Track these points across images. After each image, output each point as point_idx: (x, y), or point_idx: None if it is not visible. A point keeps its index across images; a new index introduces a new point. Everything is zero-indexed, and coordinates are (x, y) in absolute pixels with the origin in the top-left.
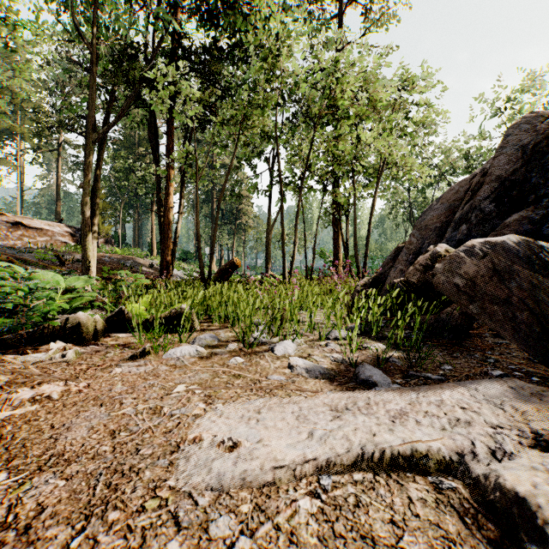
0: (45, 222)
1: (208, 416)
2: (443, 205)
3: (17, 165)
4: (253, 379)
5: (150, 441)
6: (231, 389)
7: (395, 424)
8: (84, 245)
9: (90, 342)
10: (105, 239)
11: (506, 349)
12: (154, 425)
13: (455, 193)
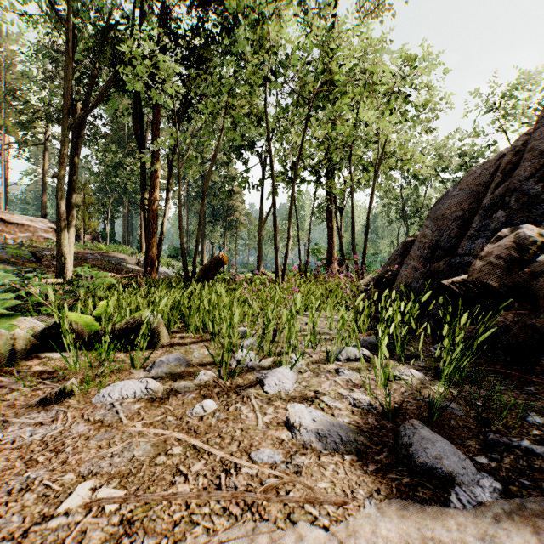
0: (27, 217)
1: None
2: (461, 191)
3: (1, 160)
4: (225, 459)
5: None
6: (176, 500)
7: None
8: (59, 240)
9: (3, 369)
10: (91, 236)
11: None
12: None
13: (478, 177)
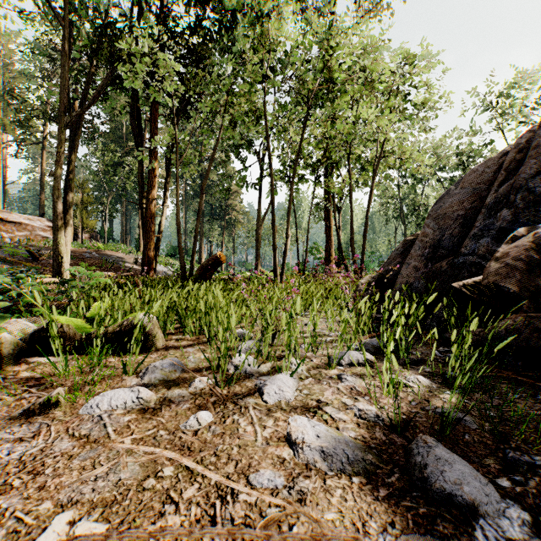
0: (25, 216)
1: None
2: (463, 190)
3: None
4: (221, 483)
5: None
6: (164, 537)
7: None
8: (55, 239)
9: None
10: (89, 234)
11: None
12: None
13: (480, 175)
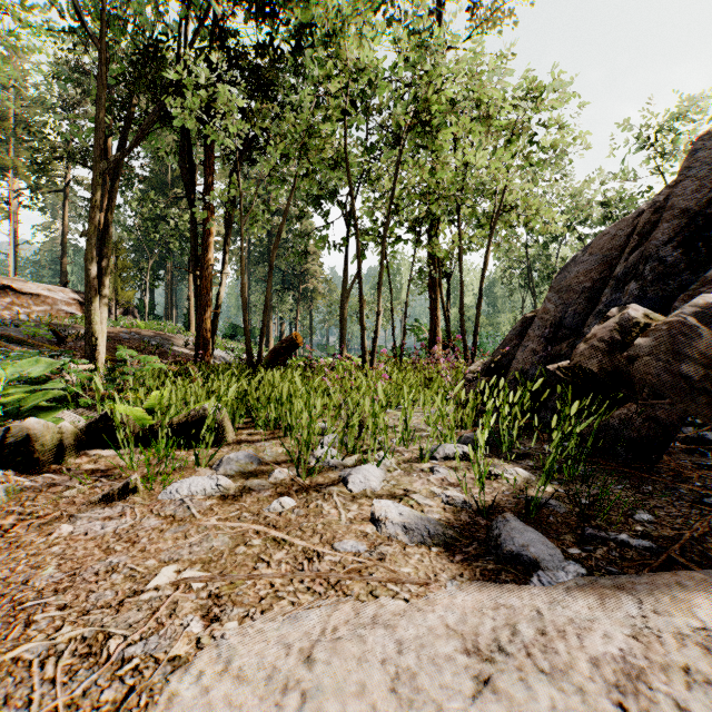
0: (44, 286)
1: (198, 667)
2: (592, 256)
3: (9, 211)
4: (307, 549)
5: None
6: (261, 579)
7: None
8: (88, 316)
9: (50, 467)
10: (125, 309)
11: None
12: (70, 699)
13: (612, 239)
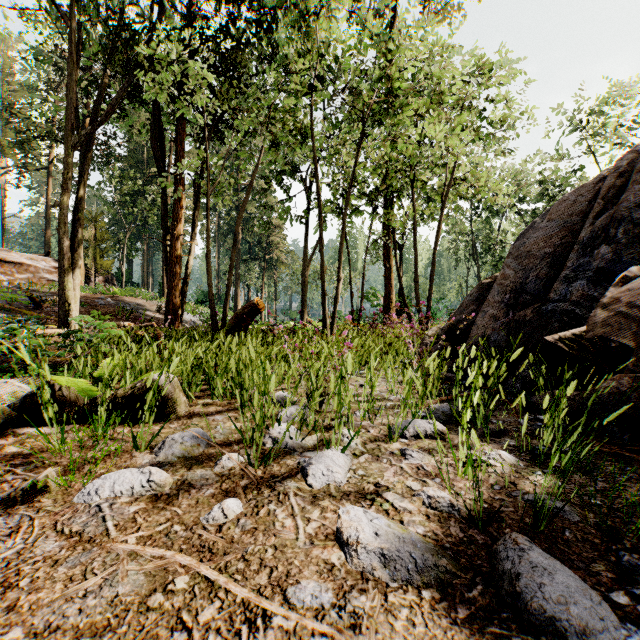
0: (27, 255)
1: None
2: (551, 223)
3: None
4: (249, 600)
5: None
6: None
7: None
8: (61, 283)
9: None
10: (104, 277)
11: None
12: None
13: (572, 205)
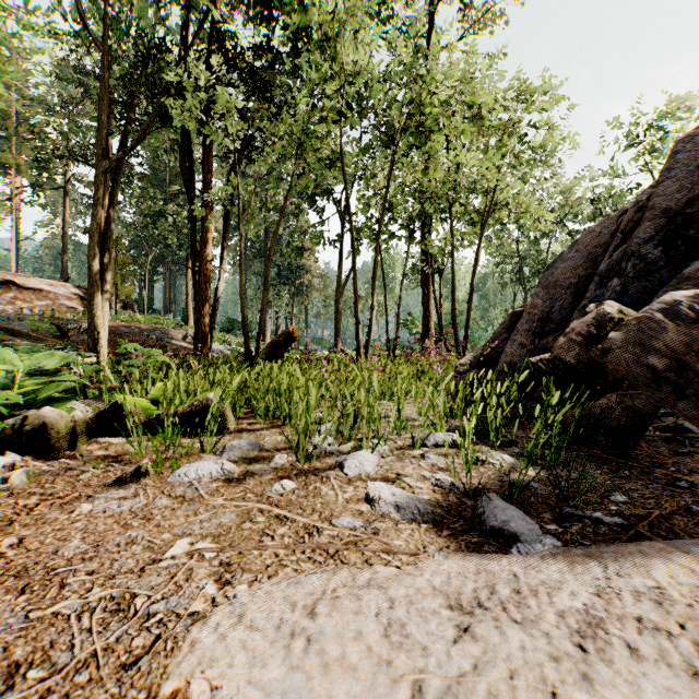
0: (46, 281)
1: (215, 620)
2: (578, 253)
3: (12, 208)
4: (308, 525)
5: (82, 697)
6: (267, 549)
7: (586, 654)
8: (91, 311)
9: (64, 453)
10: (125, 304)
11: (695, 462)
12: (106, 645)
13: (597, 236)
